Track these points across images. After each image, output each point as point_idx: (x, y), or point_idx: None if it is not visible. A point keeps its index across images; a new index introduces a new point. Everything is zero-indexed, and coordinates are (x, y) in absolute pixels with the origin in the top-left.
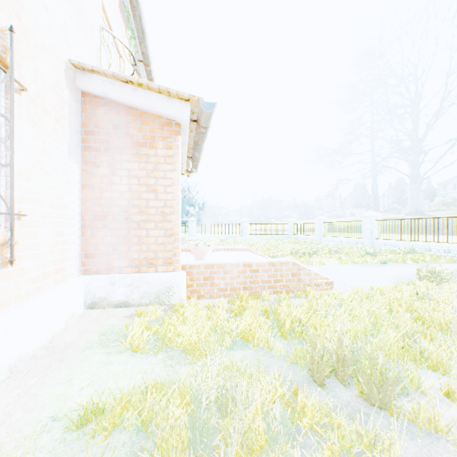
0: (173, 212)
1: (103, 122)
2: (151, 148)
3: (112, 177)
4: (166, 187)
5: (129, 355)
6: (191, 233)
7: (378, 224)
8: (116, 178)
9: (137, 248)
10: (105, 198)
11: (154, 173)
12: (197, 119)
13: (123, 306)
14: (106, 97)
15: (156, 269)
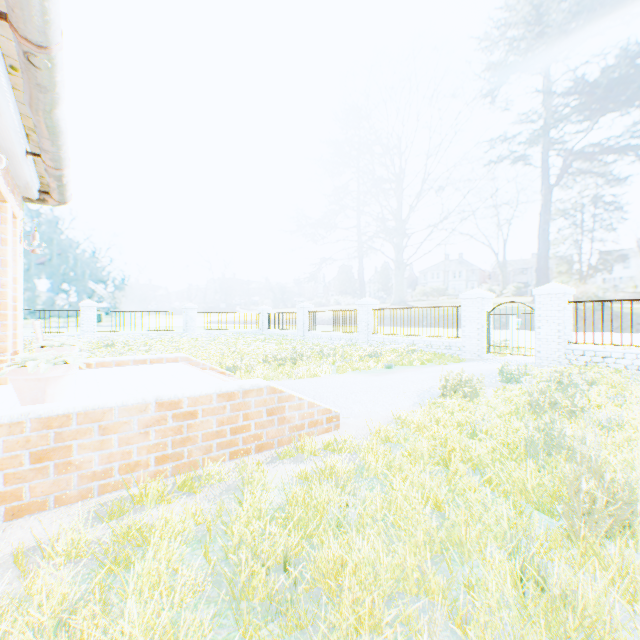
0: None
1: None
2: None
3: None
4: None
5: None
6: (87, 329)
7: (376, 314)
8: None
9: None
10: None
11: None
12: (8, 11)
13: None
14: None
15: None
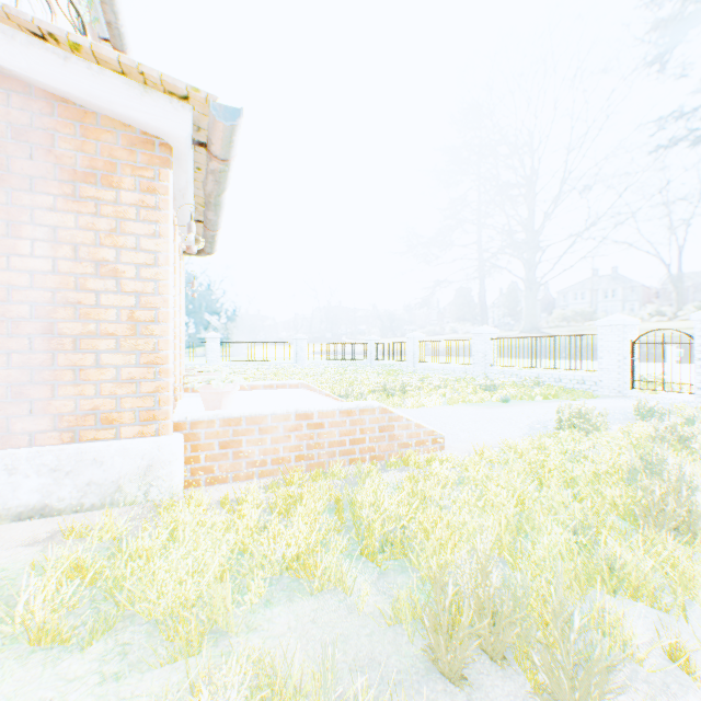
0: (157, 318)
1: None
2: (107, 188)
3: (10, 240)
4: (140, 268)
5: (10, 662)
6: (211, 359)
7: (494, 344)
8: (19, 242)
9: (73, 392)
10: None
11: (113, 239)
12: (207, 142)
13: (36, 516)
14: None
15: (117, 433)
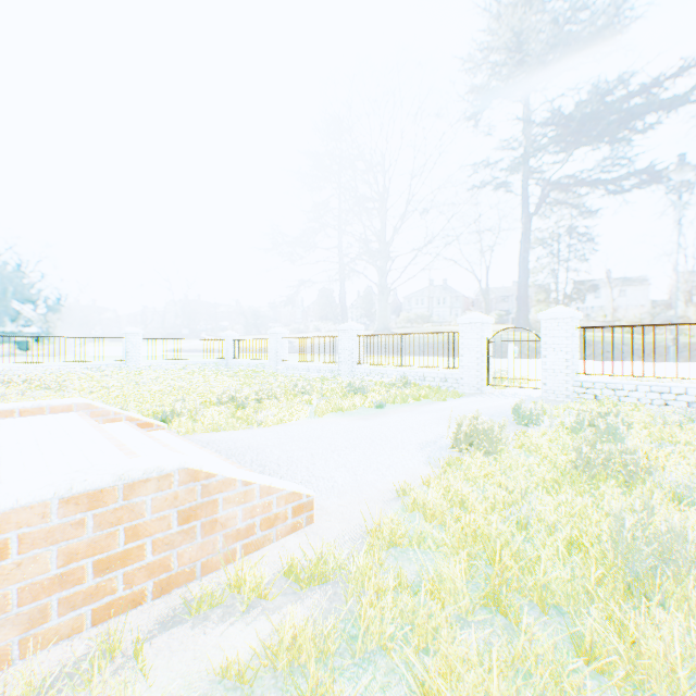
0: None
1: None
2: None
3: None
4: None
5: None
6: None
7: (361, 342)
8: None
9: None
10: None
11: None
12: None
13: None
14: None
15: None
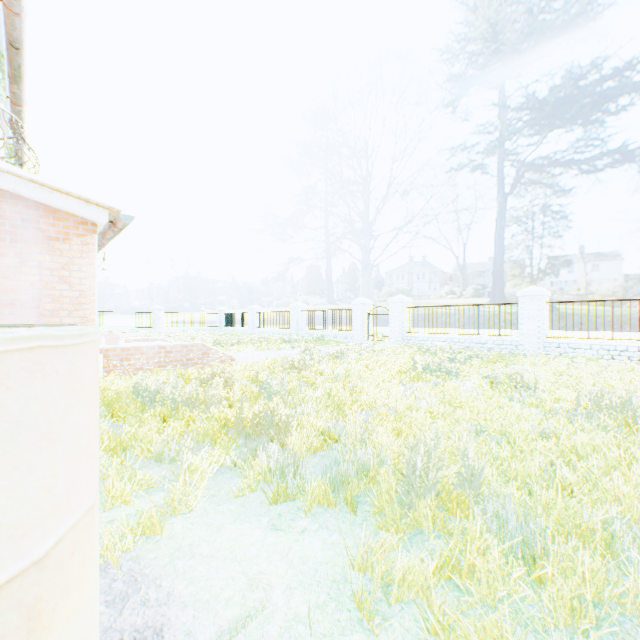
0: (90, 302)
1: (10, 214)
2: (66, 243)
3: (21, 267)
4: (81, 279)
5: None
6: None
7: (304, 315)
8: (25, 268)
9: None
10: (12, 287)
11: (69, 266)
12: (114, 221)
13: None
14: (16, 193)
15: None
